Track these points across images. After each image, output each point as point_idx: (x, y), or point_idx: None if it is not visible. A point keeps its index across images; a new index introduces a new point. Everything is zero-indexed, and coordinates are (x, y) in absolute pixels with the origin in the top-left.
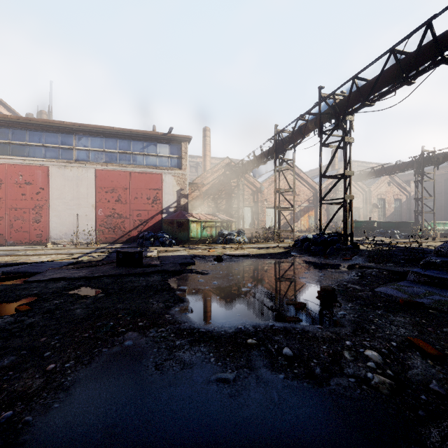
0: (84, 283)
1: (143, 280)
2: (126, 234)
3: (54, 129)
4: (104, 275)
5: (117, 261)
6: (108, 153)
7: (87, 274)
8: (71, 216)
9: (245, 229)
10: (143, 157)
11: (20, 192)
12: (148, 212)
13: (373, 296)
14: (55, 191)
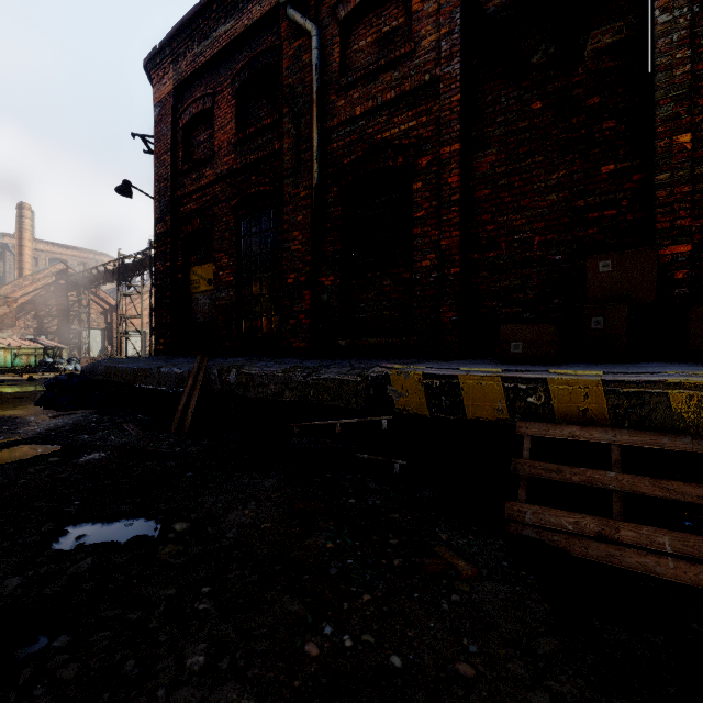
0: None
1: None
2: None
3: None
4: None
5: None
6: None
7: None
8: None
9: (87, 357)
10: None
11: None
12: None
13: None
14: None
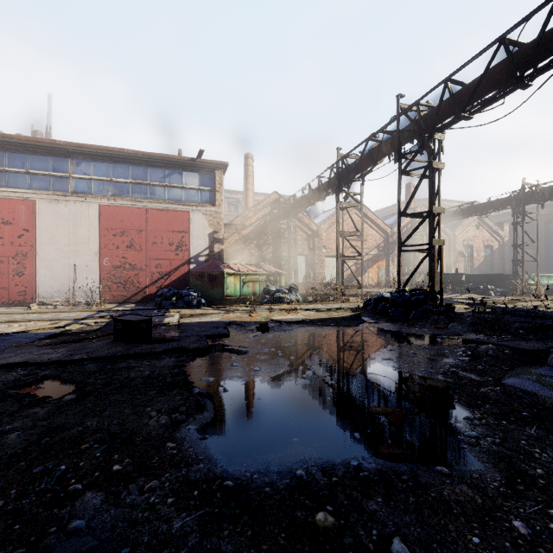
0: (52, 373)
1: (148, 365)
2: (141, 290)
3: (43, 150)
4: (89, 357)
5: (114, 334)
6: (116, 184)
7: (63, 356)
8: (66, 267)
9: (298, 283)
10: (164, 190)
11: None
12: (171, 262)
13: (506, 395)
14: (44, 233)
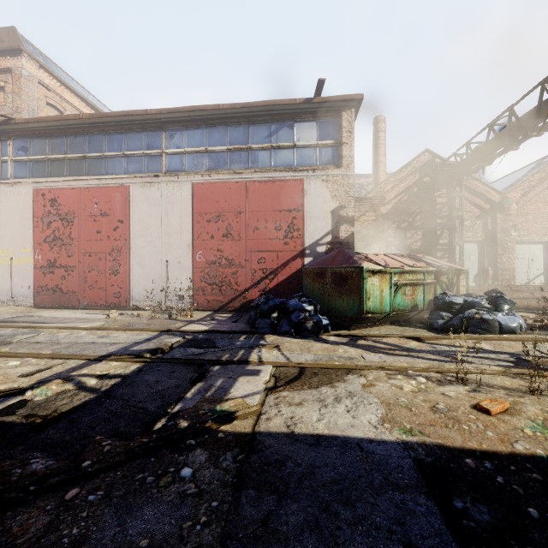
0: None
1: None
2: (239, 295)
3: (137, 126)
4: None
5: None
6: (211, 154)
7: None
8: (158, 264)
9: (478, 287)
10: (269, 153)
11: (95, 229)
12: (278, 254)
13: None
14: (138, 224)
